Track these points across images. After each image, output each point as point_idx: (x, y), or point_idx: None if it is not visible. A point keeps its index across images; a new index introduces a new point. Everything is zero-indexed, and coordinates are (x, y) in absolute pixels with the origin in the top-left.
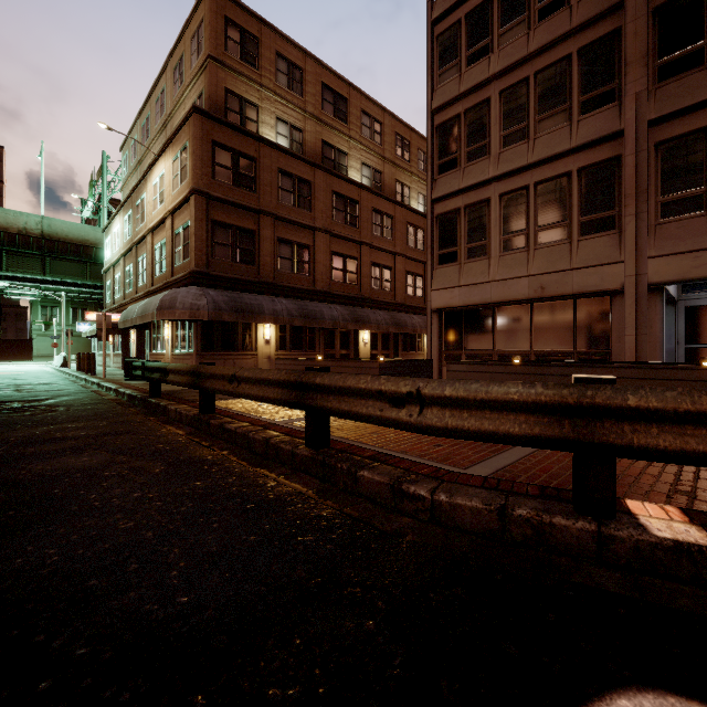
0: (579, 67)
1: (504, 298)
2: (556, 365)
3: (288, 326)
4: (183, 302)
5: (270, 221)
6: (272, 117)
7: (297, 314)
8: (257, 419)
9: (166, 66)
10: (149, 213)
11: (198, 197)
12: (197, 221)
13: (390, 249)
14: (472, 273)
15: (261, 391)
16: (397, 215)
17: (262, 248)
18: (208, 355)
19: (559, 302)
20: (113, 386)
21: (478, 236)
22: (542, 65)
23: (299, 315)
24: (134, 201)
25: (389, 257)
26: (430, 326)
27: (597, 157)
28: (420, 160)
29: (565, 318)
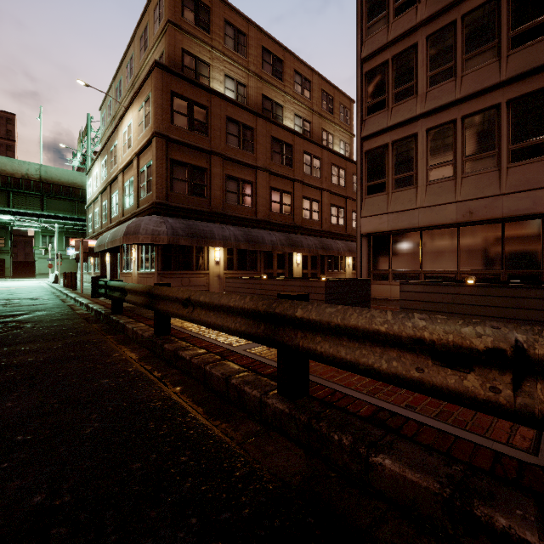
0: (508, 6)
1: (431, 223)
2: (538, 287)
3: (235, 249)
4: (146, 228)
5: (219, 160)
6: (221, 74)
7: (243, 239)
8: (213, 343)
9: (134, 36)
10: (120, 157)
11: (159, 139)
12: (158, 159)
13: (318, 185)
14: (399, 201)
15: (219, 319)
16: (323, 158)
17: (213, 183)
18: (167, 274)
19: (487, 225)
20: (85, 301)
21: (406, 168)
22: (470, 8)
23: (244, 240)
24: (108, 148)
25: (317, 192)
26: (359, 249)
27: (527, 88)
28: (341, 113)
29: (493, 240)
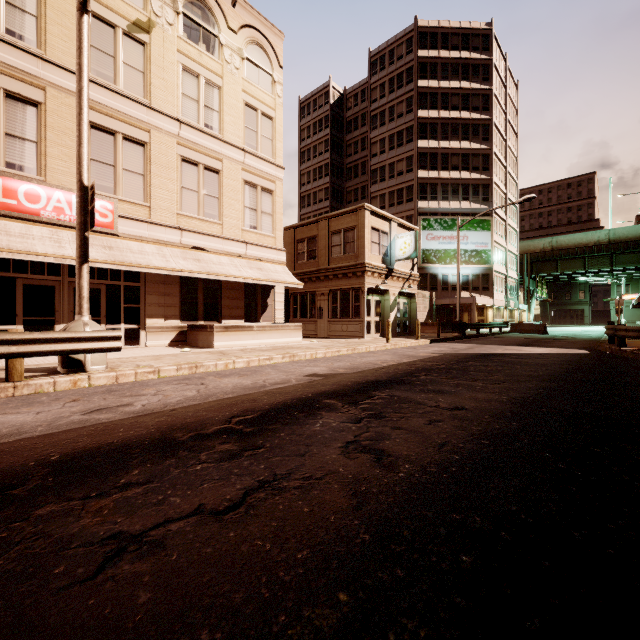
0: None
1: None
2: None
3: None
4: None
5: None
6: None
7: None
8: None
9: None
10: None
11: None
12: None
13: None
14: None
15: None
16: None
17: None
18: None
19: None
20: None
21: None
22: None
23: None
24: None
25: None
26: None
27: None
28: None
29: None
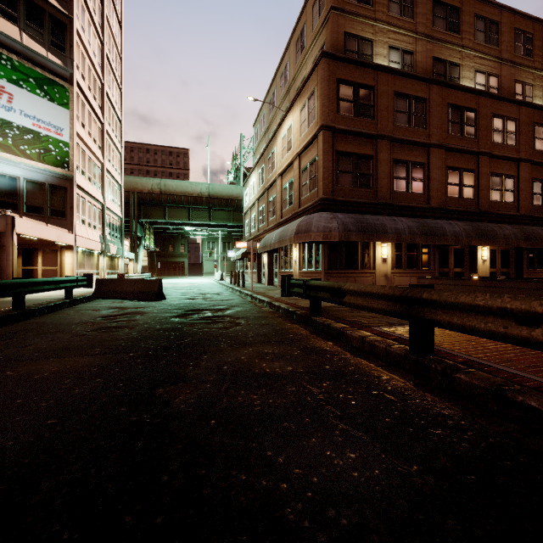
0: None
1: None
2: None
3: (403, 245)
4: (317, 225)
5: (386, 144)
6: (384, 47)
7: (418, 231)
8: None
9: (289, 44)
10: (278, 162)
11: (325, 132)
12: (324, 154)
13: (513, 155)
14: None
15: None
16: (521, 118)
17: (379, 171)
18: (333, 273)
19: None
20: (265, 298)
21: None
22: None
23: (421, 232)
24: (266, 157)
25: (511, 166)
26: None
27: None
28: None
29: None
